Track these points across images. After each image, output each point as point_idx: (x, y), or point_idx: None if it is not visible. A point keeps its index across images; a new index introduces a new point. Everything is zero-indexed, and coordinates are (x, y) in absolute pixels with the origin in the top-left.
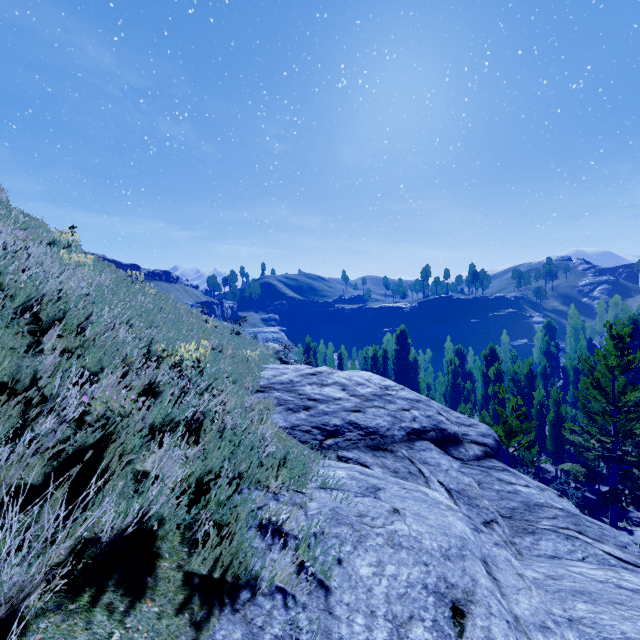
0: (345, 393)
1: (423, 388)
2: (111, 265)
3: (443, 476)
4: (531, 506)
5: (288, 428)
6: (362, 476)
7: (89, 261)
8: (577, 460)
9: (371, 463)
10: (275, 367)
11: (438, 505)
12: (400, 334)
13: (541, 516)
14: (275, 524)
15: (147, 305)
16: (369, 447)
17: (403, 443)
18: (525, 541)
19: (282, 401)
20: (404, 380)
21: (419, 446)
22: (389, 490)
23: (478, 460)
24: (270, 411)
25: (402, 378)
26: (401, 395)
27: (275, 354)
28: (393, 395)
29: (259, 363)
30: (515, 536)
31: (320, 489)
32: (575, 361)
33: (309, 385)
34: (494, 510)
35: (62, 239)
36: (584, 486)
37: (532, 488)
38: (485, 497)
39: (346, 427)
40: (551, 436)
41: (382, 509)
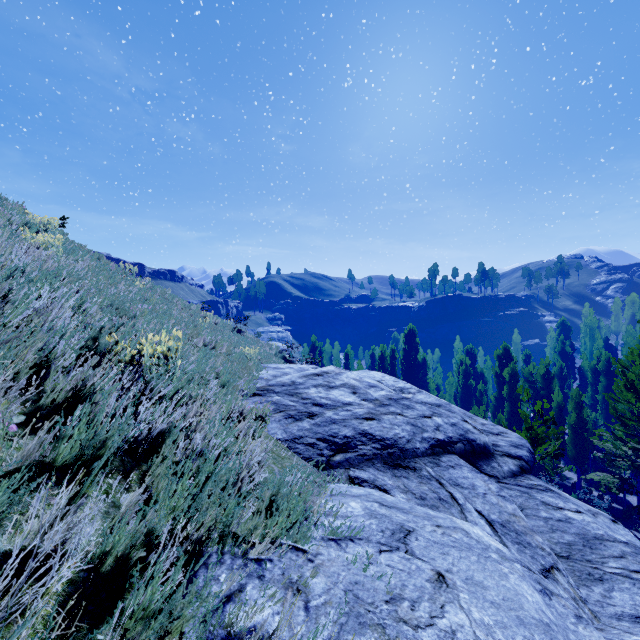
0: (356, 397)
1: (432, 389)
2: (102, 256)
3: (481, 503)
4: (590, 540)
5: (288, 441)
6: (383, 509)
7: (57, 242)
8: (597, 466)
9: (391, 486)
10: (278, 367)
11: (488, 553)
12: (408, 333)
13: (605, 554)
14: (252, 636)
15: (129, 295)
16: (387, 464)
17: (427, 458)
18: (594, 593)
19: (282, 407)
20: (412, 381)
21: (446, 462)
22: (421, 532)
23: (514, 477)
24: (265, 420)
25: (410, 378)
26: (419, 399)
27: (279, 353)
28: (411, 399)
29: (261, 362)
30: (580, 585)
31: (328, 541)
32: (594, 361)
33: (314, 387)
34: (549, 549)
35: (36, 222)
36: (607, 494)
37: (585, 514)
38: (535, 530)
39: (358, 439)
40: (572, 441)
41: (421, 577)
